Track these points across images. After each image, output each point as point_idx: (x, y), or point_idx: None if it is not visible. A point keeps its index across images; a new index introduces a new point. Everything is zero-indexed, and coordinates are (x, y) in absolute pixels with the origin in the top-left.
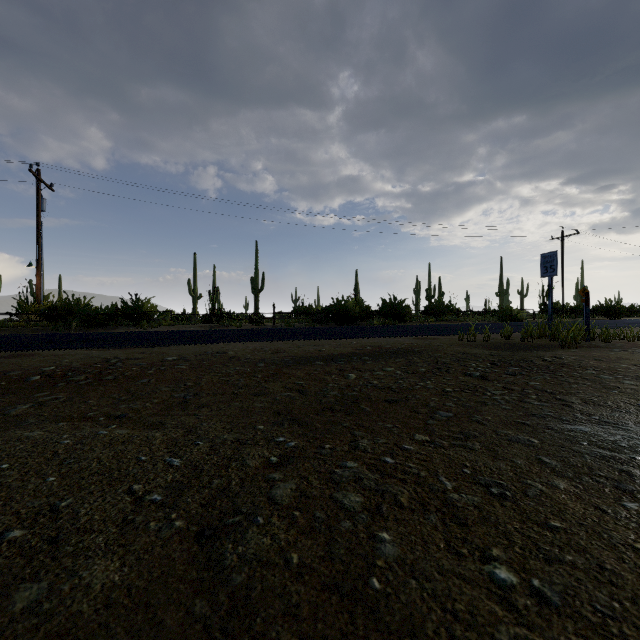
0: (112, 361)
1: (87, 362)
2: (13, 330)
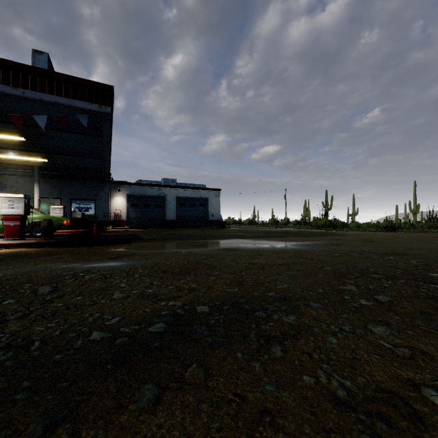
0: None
1: None
2: None
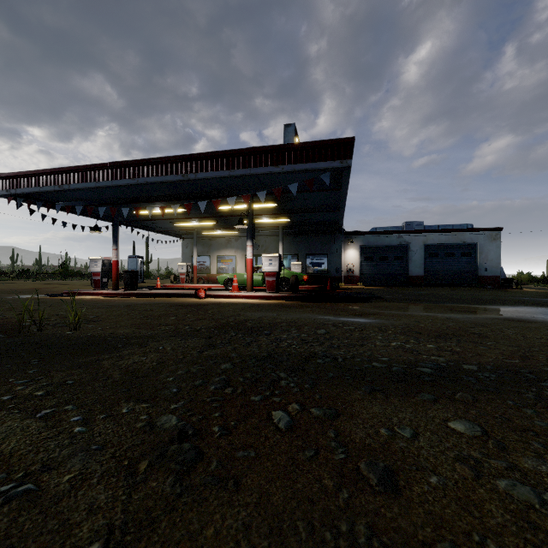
0: None
1: None
2: None
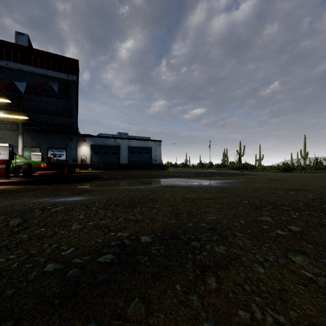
0: None
1: None
2: None
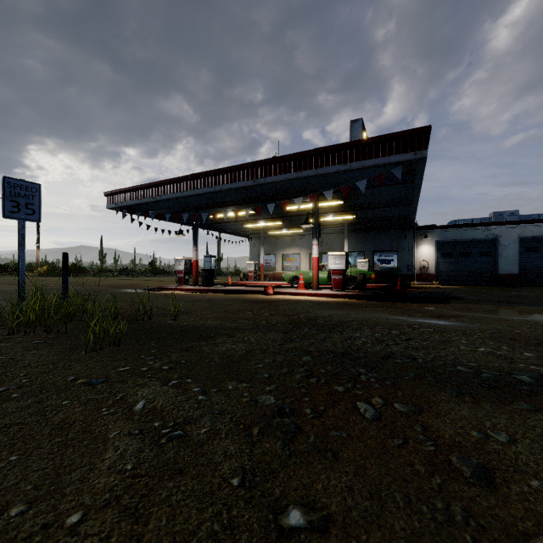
0: None
1: None
2: None
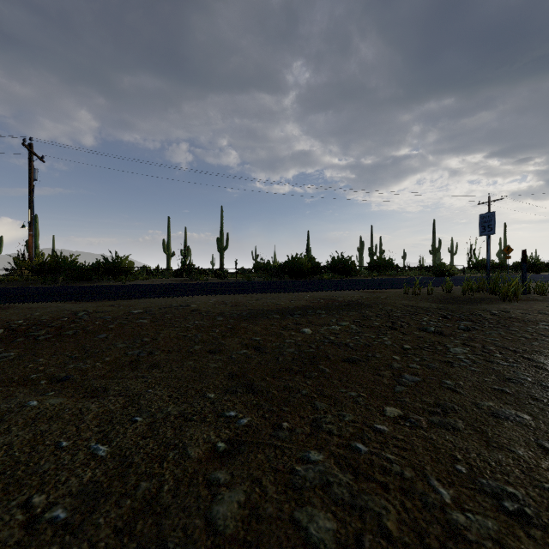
0: (80, 314)
1: (56, 315)
2: (8, 283)
